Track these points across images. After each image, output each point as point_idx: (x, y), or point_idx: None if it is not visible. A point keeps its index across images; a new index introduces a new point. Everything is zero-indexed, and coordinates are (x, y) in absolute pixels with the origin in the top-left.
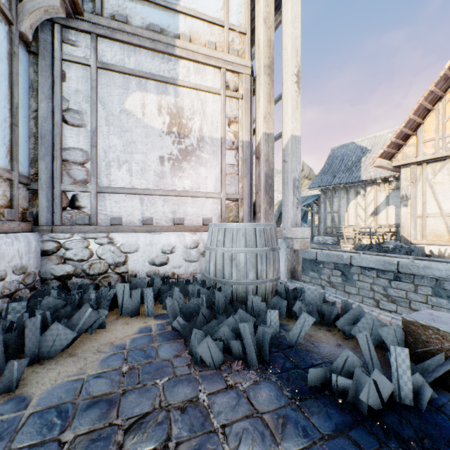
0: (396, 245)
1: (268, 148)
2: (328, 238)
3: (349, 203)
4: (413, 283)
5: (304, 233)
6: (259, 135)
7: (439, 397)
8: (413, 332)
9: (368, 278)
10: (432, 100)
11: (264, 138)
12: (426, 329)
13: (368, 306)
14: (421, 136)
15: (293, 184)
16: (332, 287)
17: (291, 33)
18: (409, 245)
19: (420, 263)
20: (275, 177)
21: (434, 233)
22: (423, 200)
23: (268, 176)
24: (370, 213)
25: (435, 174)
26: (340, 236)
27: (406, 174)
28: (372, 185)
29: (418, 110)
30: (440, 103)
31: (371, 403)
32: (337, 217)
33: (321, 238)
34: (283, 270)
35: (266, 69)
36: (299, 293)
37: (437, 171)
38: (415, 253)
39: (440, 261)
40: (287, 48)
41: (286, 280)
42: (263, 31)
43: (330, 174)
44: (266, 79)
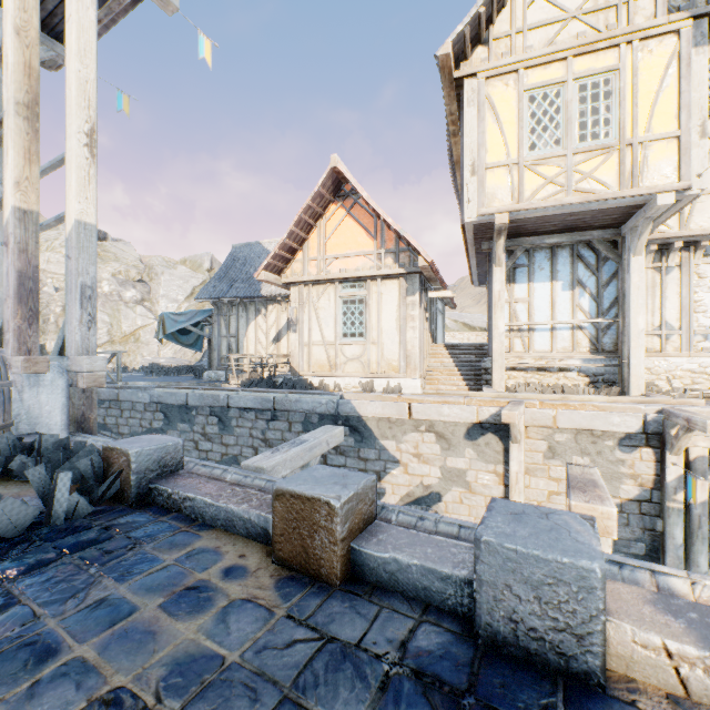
0: (286, 378)
1: (26, 233)
2: (223, 373)
3: (250, 325)
4: (289, 420)
5: (95, 365)
6: (9, 209)
7: (106, 511)
8: (108, 458)
9: (248, 421)
10: (313, 216)
11: (16, 216)
12: (113, 451)
13: (248, 457)
14: (307, 253)
15: (82, 293)
16: (208, 440)
17: (78, 70)
18: (298, 377)
19: (293, 397)
20: (165, 274)
21: (318, 363)
22: (310, 325)
23: (26, 277)
24: (272, 339)
25: (319, 297)
26: (239, 370)
27: (296, 294)
28: (274, 304)
29: (299, 222)
30: (322, 221)
31: (1, 533)
32: (236, 343)
33: (214, 374)
34: (60, 420)
35: (23, 109)
36: (35, 445)
37: (321, 295)
38: (299, 386)
39: (309, 393)
40: (72, 89)
41: (67, 434)
42: (14, 46)
43: (227, 281)
44: (23, 124)
